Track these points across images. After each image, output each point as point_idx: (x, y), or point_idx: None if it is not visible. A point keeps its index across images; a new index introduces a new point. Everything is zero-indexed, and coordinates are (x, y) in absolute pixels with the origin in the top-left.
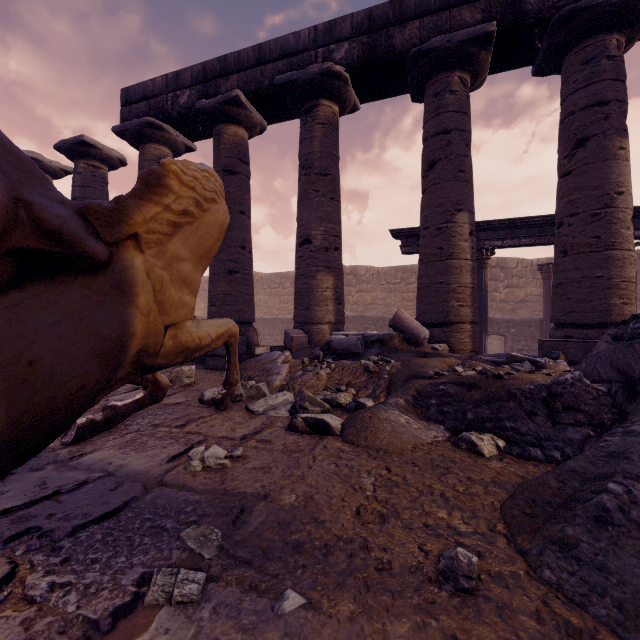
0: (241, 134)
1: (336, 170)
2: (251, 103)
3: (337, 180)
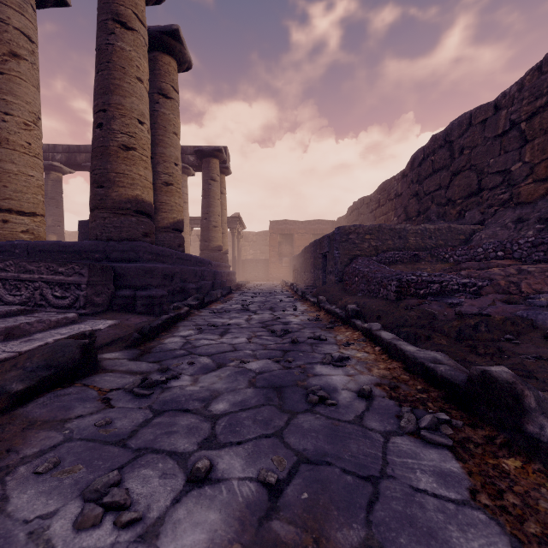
0: None
1: (59, 197)
2: None
3: (60, 201)
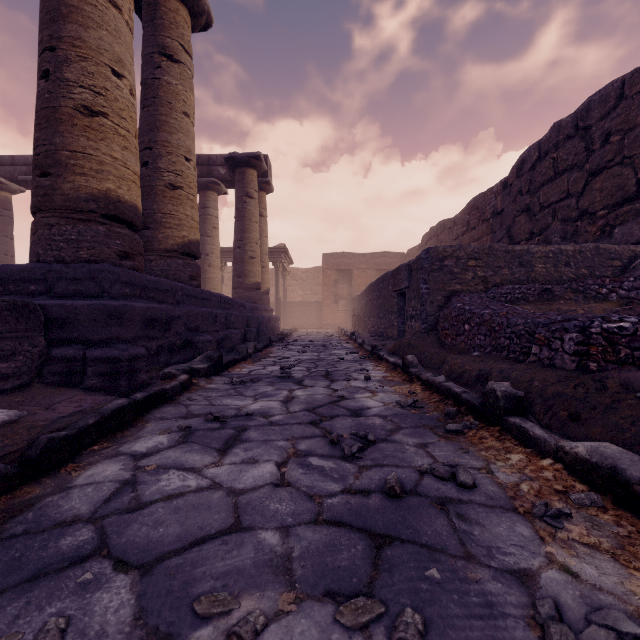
0: (5, 195)
1: None
2: (10, 181)
3: None
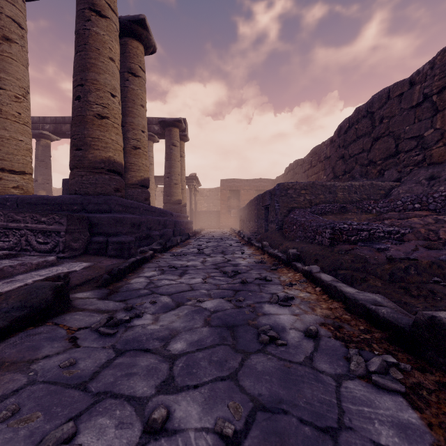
0: None
1: (48, 160)
2: None
3: (49, 163)
